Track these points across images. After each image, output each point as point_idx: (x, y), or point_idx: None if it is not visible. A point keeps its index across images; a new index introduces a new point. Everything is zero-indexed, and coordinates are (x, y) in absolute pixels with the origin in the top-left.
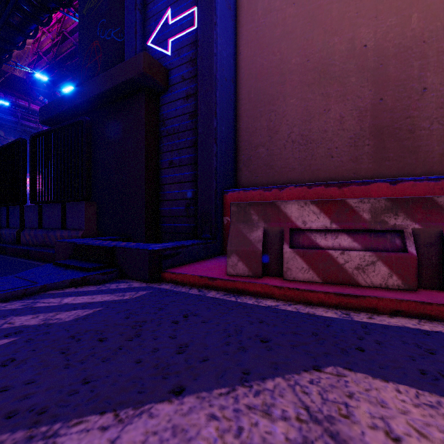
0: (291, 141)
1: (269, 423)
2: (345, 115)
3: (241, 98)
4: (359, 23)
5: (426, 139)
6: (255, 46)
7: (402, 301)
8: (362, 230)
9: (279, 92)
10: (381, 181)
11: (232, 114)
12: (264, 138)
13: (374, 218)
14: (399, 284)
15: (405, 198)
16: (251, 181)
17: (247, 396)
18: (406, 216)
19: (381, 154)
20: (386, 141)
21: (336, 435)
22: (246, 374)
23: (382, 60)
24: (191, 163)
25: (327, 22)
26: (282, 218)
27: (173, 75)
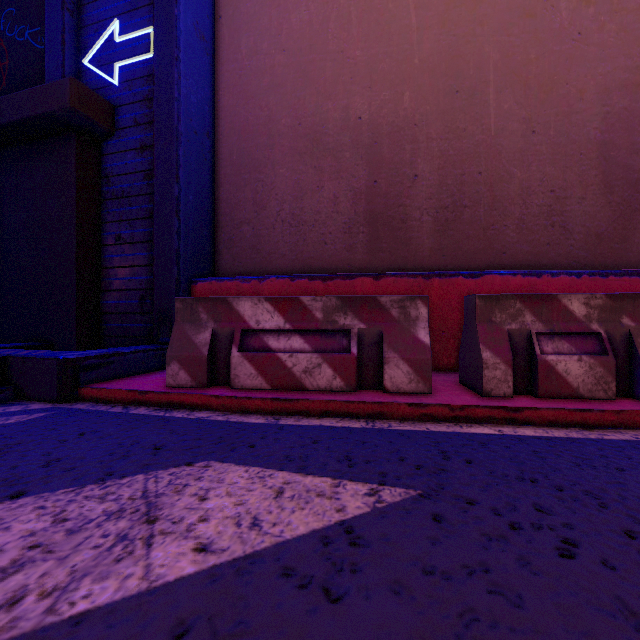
0: (280, 220)
1: (97, 504)
2: (340, 195)
3: (220, 159)
4: (354, 90)
5: (417, 230)
6: (239, 93)
7: (330, 402)
8: (314, 331)
9: (267, 158)
10: (365, 275)
11: (206, 179)
12: (249, 214)
13: (326, 317)
14: (342, 385)
15: (353, 296)
16: (233, 268)
17: (92, 490)
18: (355, 315)
19: (375, 244)
20: (380, 229)
21: (153, 503)
22: (108, 476)
23: (376, 137)
24: (147, 240)
25: (320, 82)
26: (234, 317)
27: (121, 114)
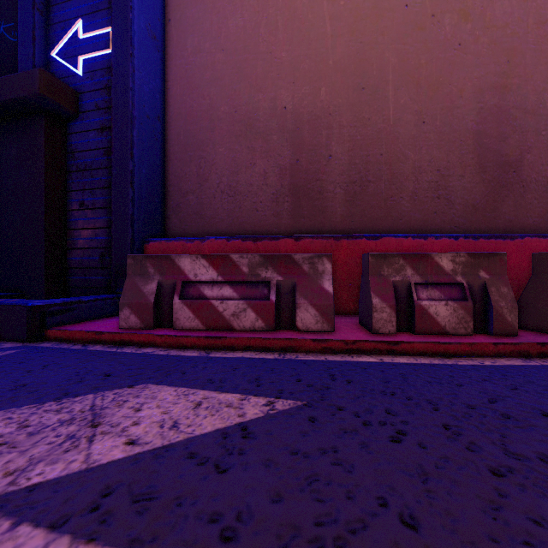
0: (220, 191)
1: (53, 415)
2: (269, 171)
3: (170, 139)
4: (280, 85)
5: (331, 200)
6: (185, 84)
7: (251, 338)
8: (242, 282)
9: (208, 139)
10: (288, 237)
11: (158, 155)
12: (194, 185)
13: (251, 271)
14: (263, 326)
15: (273, 254)
16: (181, 230)
17: (51, 406)
18: (274, 269)
19: (297, 211)
20: (301, 199)
21: (98, 414)
22: (64, 396)
23: (299, 123)
24: (106, 206)
25: (252, 77)
26: (176, 271)
27: (84, 100)
